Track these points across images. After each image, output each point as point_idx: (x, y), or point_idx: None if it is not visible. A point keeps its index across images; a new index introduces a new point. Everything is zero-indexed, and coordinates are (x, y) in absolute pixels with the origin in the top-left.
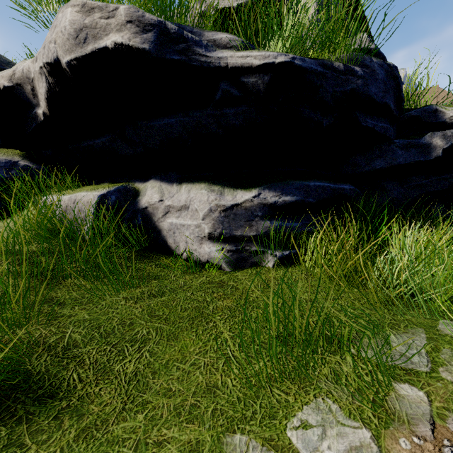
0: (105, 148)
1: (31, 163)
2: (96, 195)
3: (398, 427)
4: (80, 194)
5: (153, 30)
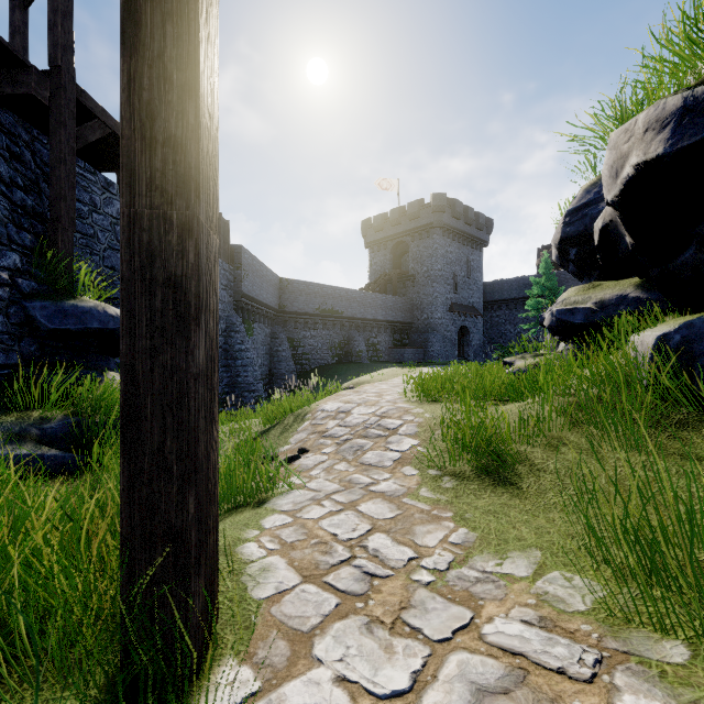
0: (697, 262)
1: (642, 292)
2: (654, 336)
3: (603, 628)
4: (645, 334)
5: (673, 119)
